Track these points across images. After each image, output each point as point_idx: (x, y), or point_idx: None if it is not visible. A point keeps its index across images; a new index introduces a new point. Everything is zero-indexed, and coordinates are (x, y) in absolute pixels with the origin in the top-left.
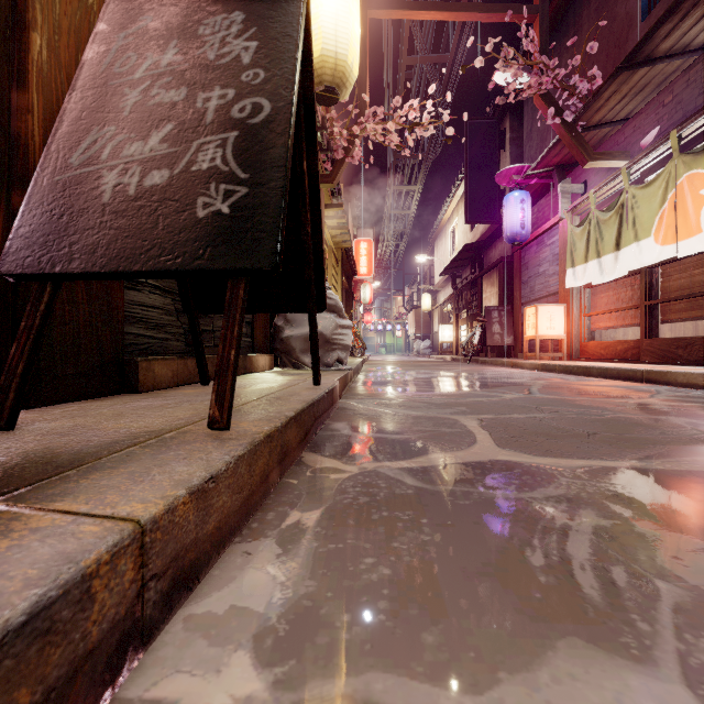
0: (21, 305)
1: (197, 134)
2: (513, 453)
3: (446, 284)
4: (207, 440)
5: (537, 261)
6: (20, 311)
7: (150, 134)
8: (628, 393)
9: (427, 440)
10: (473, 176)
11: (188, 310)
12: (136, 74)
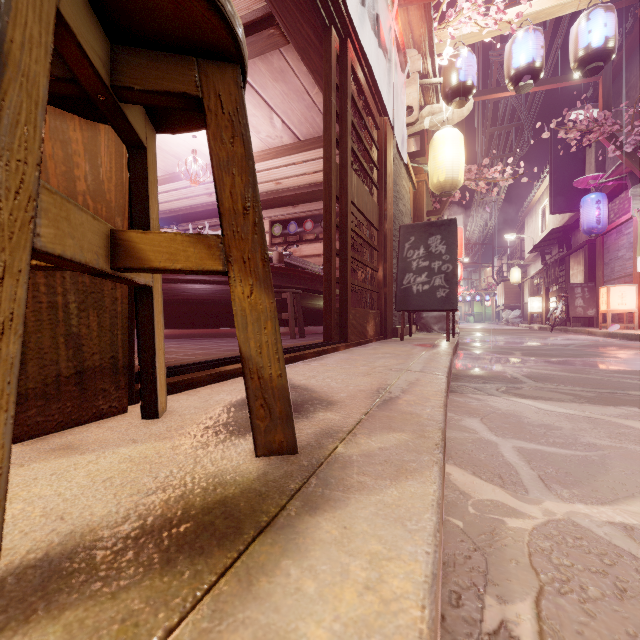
0: (386, 315)
1: (433, 275)
2: (524, 356)
3: (536, 258)
4: (445, 343)
5: (616, 246)
6: (386, 316)
7: (421, 275)
8: (633, 348)
9: (496, 354)
10: (557, 173)
11: (408, 311)
12: (414, 257)
